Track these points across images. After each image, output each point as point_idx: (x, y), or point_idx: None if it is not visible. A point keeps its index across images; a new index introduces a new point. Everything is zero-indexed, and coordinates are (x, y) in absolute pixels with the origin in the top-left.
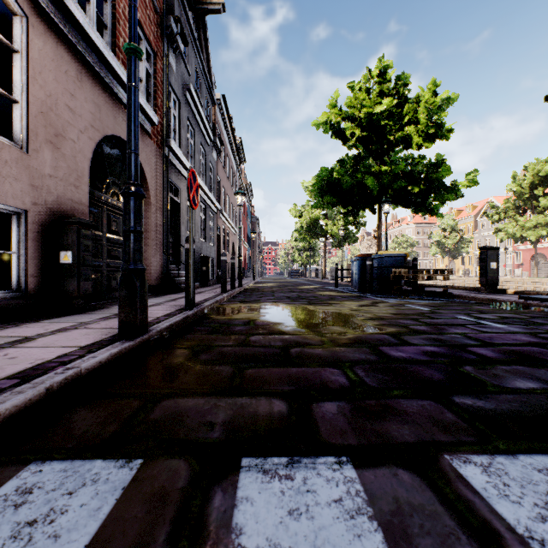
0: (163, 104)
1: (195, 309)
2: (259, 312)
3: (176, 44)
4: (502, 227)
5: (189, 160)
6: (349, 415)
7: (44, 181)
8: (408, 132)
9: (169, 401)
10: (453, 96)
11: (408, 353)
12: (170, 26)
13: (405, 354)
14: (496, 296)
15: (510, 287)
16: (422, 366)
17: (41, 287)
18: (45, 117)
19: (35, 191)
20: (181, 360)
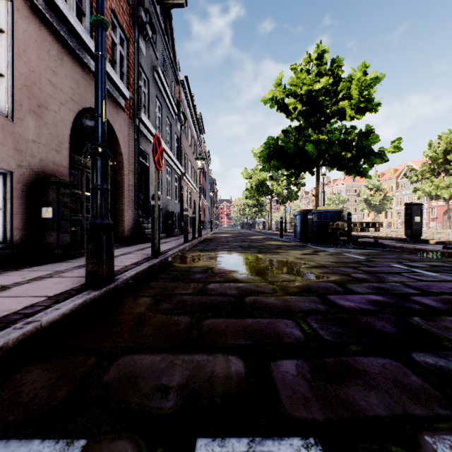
0: (134, 82)
1: (160, 258)
2: (216, 261)
3: (146, 32)
4: (419, 186)
5: (157, 130)
6: (310, 377)
7: (27, 146)
8: (342, 106)
9: (125, 357)
10: (380, 75)
11: (355, 302)
12: (141, 17)
13: (353, 304)
14: (421, 246)
15: (427, 237)
16: (372, 317)
17: (25, 238)
18: (29, 90)
19: (20, 154)
20: (143, 309)
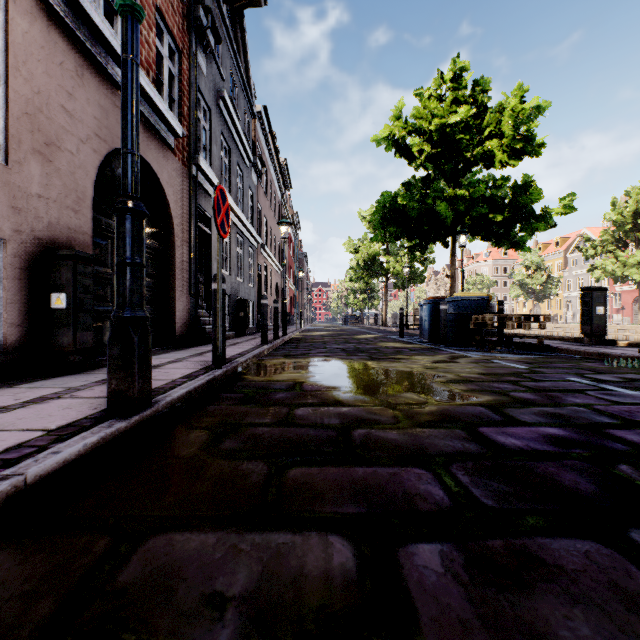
0: (189, 112)
1: (225, 368)
2: (308, 371)
3: (207, 40)
4: (599, 264)
5: (223, 183)
6: (466, 579)
7: (30, 203)
8: (489, 147)
9: (158, 538)
10: (544, 103)
11: (522, 439)
12: (199, 18)
13: (520, 442)
14: (606, 349)
15: (609, 336)
16: (554, 465)
17: (26, 339)
18: (32, 120)
19: (17, 215)
20: (194, 449)
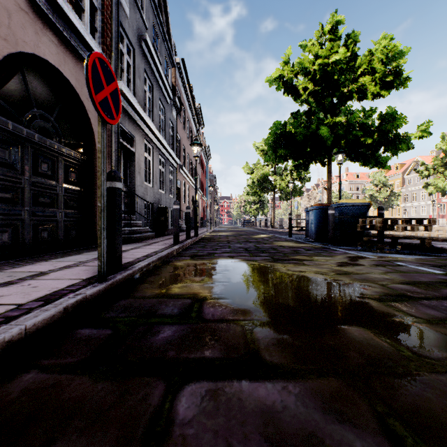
0: (111, 42)
1: (111, 279)
2: (211, 279)
3: None
4: (432, 181)
5: (147, 113)
6: None
7: None
8: (362, 82)
9: None
10: (404, 49)
11: None
12: None
13: None
14: None
15: (439, 235)
16: None
17: None
18: None
19: None
20: None
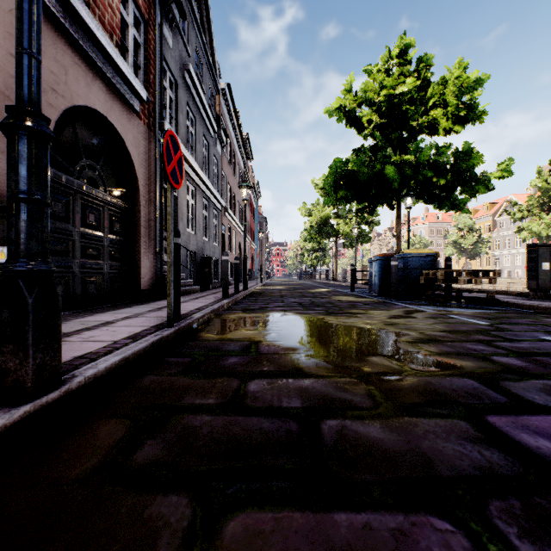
0: (155, 80)
1: (177, 325)
2: (265, 328)
3: (172, 14)
4: (526, 225)
5: (189, 150)
6: None
7: None
8: (433, 116)
9: None
10: (483, 77)
11: None
12: None
13: None
14: None
15: None
16: None
17: None
18: None
19: None
20: (94, 463)
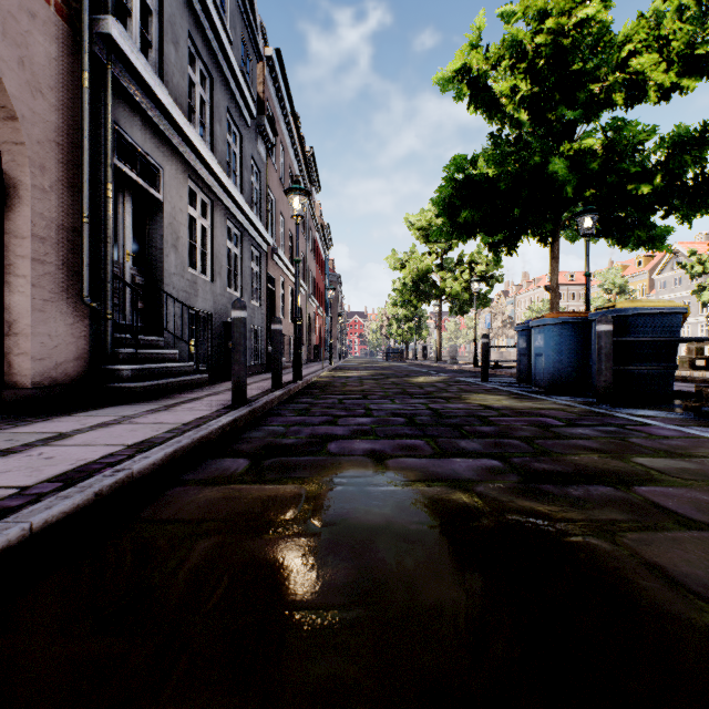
0: None
1: None
2: None
3: None
4: None
5: (197, 128)
6: None
7: None
8: (637, 66)
9: None
10: None
11: None
12: None
13: None
14: None
15: None
16: None
17: None
18: None
19: None
20: None
